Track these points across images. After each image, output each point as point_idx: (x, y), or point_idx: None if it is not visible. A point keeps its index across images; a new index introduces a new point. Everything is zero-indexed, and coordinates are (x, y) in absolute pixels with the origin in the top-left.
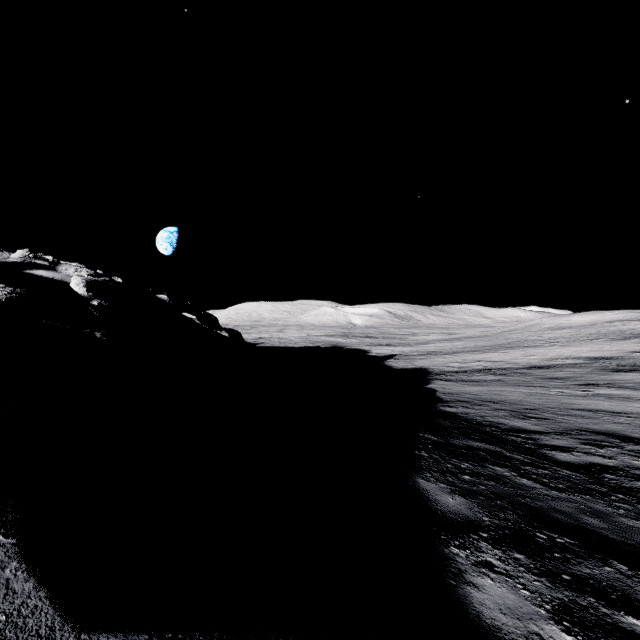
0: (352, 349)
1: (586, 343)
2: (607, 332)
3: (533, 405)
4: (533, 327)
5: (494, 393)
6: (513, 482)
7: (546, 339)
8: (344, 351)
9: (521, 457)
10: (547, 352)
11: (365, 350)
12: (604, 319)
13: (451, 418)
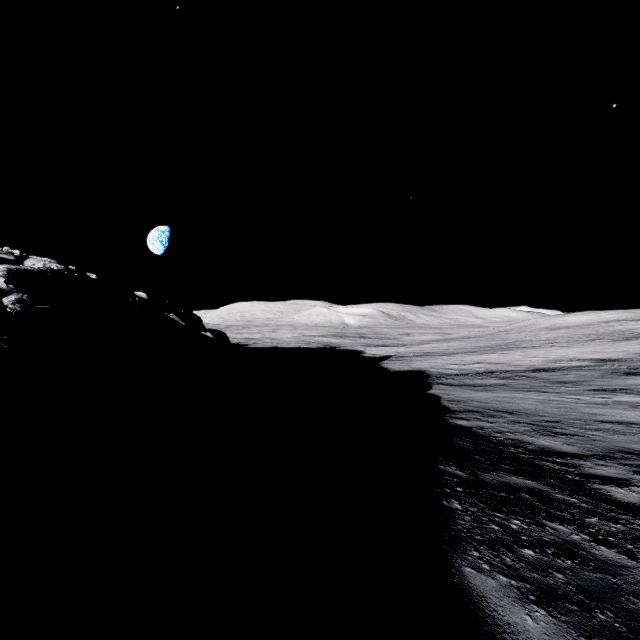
0: (346, 350)
1: (587, 344)
2: (606, 332)
3: (553, 416)
4: (528, 327)
5: (504, 400)
6: (593, 557)
7: (544, 339)
8: (338, 352)
9: (576, 500)
10: (549, 353)
11: (359, 351)
12: (600, 319)
13: (467, 436)
